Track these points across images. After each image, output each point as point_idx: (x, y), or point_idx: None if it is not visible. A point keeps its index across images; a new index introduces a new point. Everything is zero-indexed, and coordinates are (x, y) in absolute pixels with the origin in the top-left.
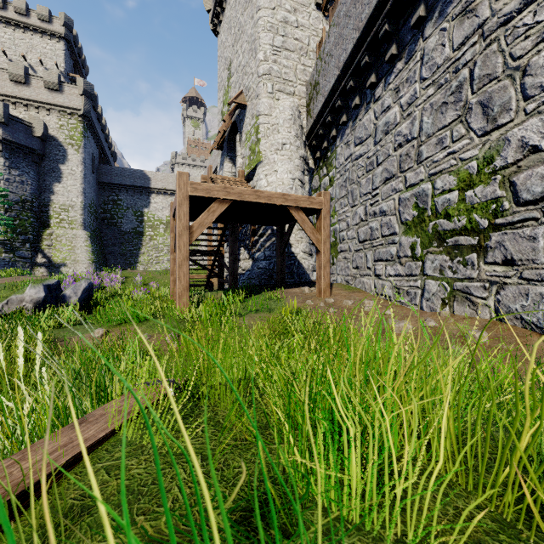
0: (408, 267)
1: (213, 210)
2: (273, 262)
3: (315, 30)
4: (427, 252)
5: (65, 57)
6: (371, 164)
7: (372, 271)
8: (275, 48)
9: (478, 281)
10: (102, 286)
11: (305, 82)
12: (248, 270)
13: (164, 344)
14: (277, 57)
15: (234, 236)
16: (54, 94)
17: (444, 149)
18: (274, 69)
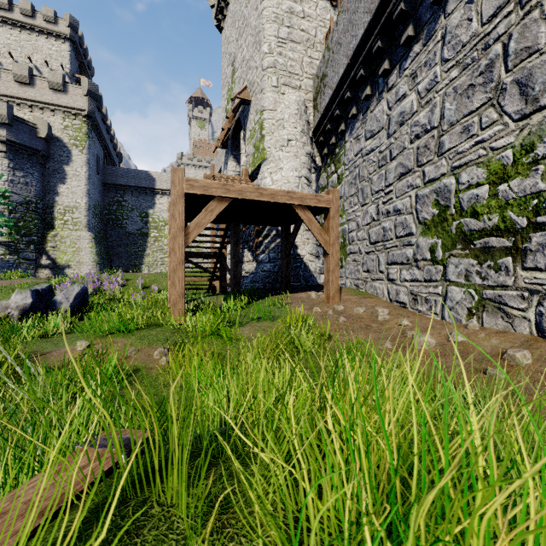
0: (427, 271)
1: (211, 209)
2: (278, 264)
3: (323, 20)
4: (449, 255)
5: (71, 58)
6: (384, 159)
7: (385, 275)
8: (280, 39)
9: (515, 290)
10: (102, 289)
11: (312, 75)
12: (252, 273)
13: (152, 361)
14: (282, 49)
15: (236, 237)
16: (59, 95)
17: (470, 138)
18: (280, 62)
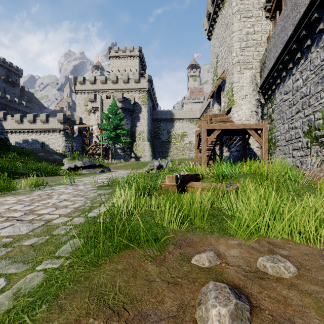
0: (305, 152)
1: (215, 133)
2: (240, 152)
3: (265, 30)
4: (312, 145)
5: (139, 65)
6: (291, 104)
7: (291, 155)
8: (242, 48)
9: None
10: None
11: (259, 60)
12: (227, 157)
13: None
14: (242, 52)
15: (221, 142)
16: (137, 84)
17: (317, 101)
18: (241, 59)
